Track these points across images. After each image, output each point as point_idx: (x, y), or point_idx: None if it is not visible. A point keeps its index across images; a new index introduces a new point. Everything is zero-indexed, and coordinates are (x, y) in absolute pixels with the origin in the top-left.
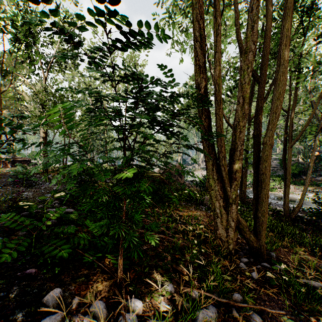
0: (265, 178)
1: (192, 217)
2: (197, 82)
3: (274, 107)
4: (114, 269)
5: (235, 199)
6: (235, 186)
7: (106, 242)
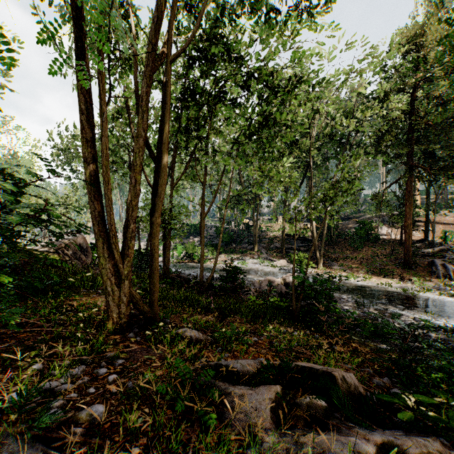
0: (155, 253)
1: (92, 304)
2: (85, 155)
3: (160, 192)
4: None
5: (128, 275)
6: (128, 262)
7: None
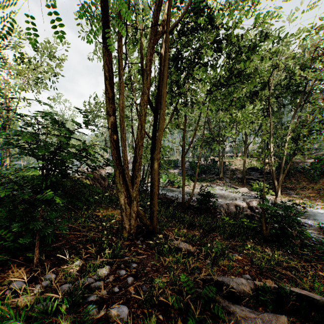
0: (155, 181)
1: (110, 216)
2: (107, 110)
3: (158, 135)
4: (30, 262)
5: (136, 197)
6: (135, 188)
7: (21, 243)
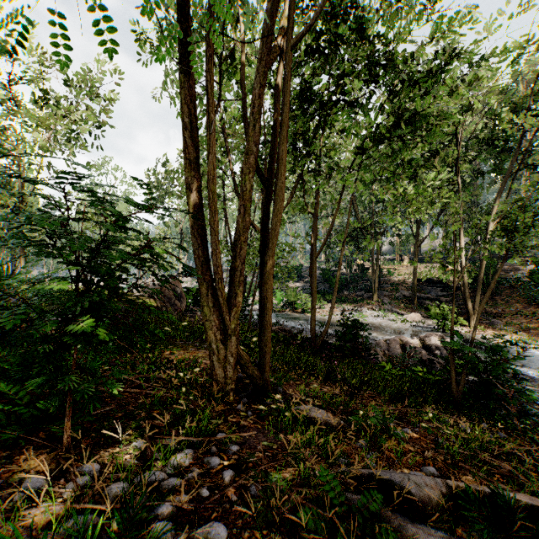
0: (267, 302)
1: (190, 360)
2: (187, 181)
3: (274, 224)
4: (57, 442)
5: (235, 330)
6: (235, 314)
7: (42, 408)
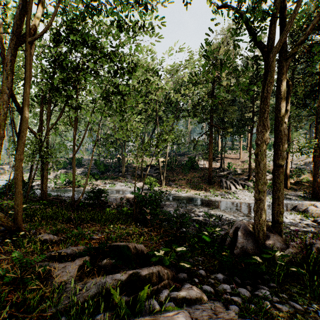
0: (18, 181)
1: None
2: None
3: (22, 136)
4: None
5: None
6: None
7: None
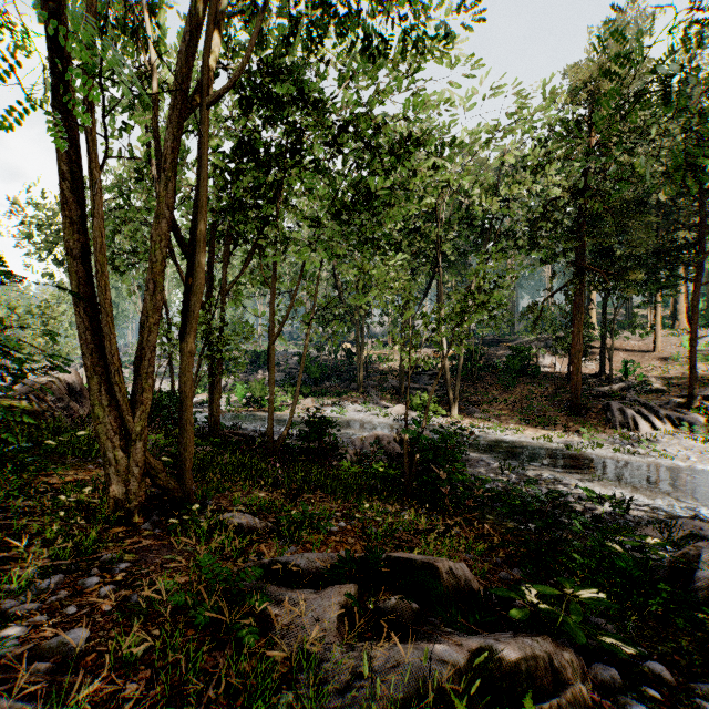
0: (186, 398)
1: (85, 482)
2: (69, 245)
3: (194, 304)
4: None
5: (142, 433)
6: (142, 413)
7: None
